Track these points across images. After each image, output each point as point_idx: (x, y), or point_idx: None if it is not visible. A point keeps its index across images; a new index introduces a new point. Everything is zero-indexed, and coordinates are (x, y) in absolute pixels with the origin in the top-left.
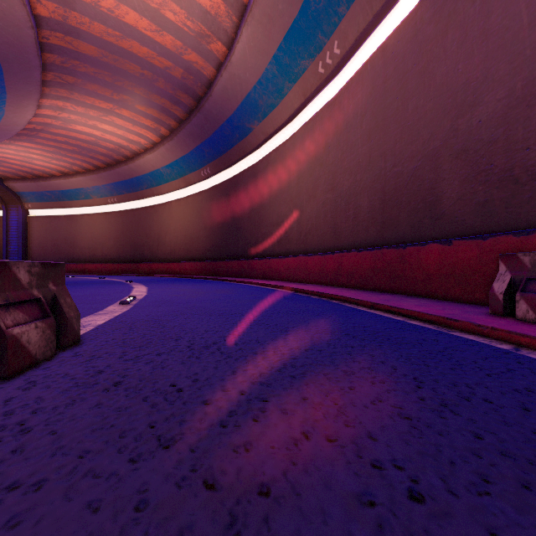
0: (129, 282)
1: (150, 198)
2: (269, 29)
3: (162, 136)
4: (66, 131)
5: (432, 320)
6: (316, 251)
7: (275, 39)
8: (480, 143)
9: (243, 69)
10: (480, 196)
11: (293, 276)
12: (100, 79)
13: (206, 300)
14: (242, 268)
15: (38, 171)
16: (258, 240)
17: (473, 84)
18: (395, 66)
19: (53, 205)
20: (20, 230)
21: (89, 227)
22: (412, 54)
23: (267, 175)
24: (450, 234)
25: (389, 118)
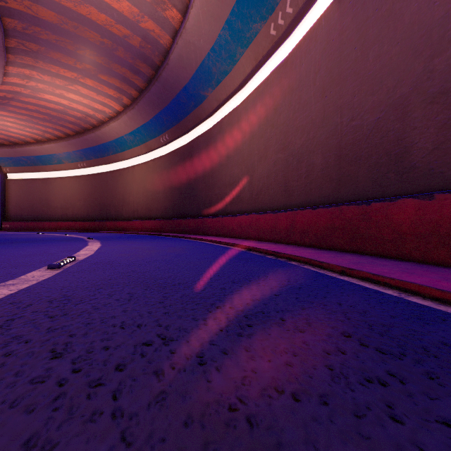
0: (89, 239)
1: (115, 163)
2: None
3: (125, 105)
4: (36, 100)
5: (447, 298)
6: (267, 209)
7: (227, 3)
8: None
9: (197, 36)
10: None
11: (245, 234)
12: (62, 47)
13: (152, 261)
14: (197, 226)
15: (14, 138)
16: (212, 200)
17: None
18: (353, 16)
19: (29, 169)
20: None
21: (61, 189)
22: None
23: (220, 139)
24: (424, 189)
25: (346, 71)
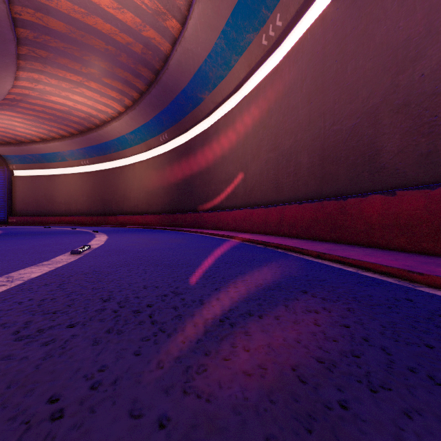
0: (94, 232)
1: (117, 161)
2: (218, 5)
3: (126, 106)
4: (43, 102)
5: (389, 272)
6: (259, 204)
7: (223, 15)
8: (423, 96)
9: (195, 44)
10: (423, 148)
11: (239, 227)
12: (69, 53)
13: (157, 249)
14: (195, 220)
15: (21, 137)
16: (208, 196)
17: (415, 39)
18: (334, 32)
19: (34, 166)
20: (6, 188)
21: (65, 185)
22: (351, 19)
23: (216, 139)
24: (391, 186)
25: (328, 81)
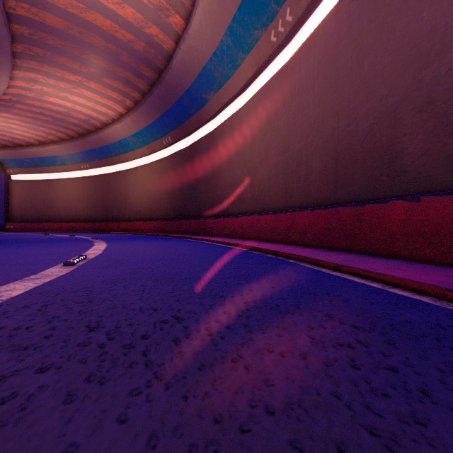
0: (94, 240)
1: (118, 165)
2: None
3: (128, 107)
4: (40, 103)
5: (422, 289)
6: (268, 211)
7: (229, 10)
8: (450, 92)
9: (199, 42)
10: (450, 149)
11: (246, 234)
12: (67, 51)
13: (159, 259)
14: (199, 226)
15: (18, 140)
16: (214, 201)
17: (441, 30)
18: (349, 26)
19: (32, 171)
20: (3, 193)
21: (64, 190)
22: (368, 11)
23: (222, 141)
24: (413, 191)
25: (343, 78)
